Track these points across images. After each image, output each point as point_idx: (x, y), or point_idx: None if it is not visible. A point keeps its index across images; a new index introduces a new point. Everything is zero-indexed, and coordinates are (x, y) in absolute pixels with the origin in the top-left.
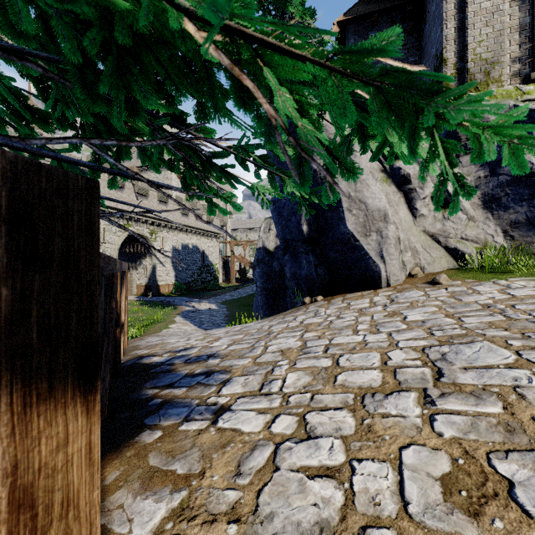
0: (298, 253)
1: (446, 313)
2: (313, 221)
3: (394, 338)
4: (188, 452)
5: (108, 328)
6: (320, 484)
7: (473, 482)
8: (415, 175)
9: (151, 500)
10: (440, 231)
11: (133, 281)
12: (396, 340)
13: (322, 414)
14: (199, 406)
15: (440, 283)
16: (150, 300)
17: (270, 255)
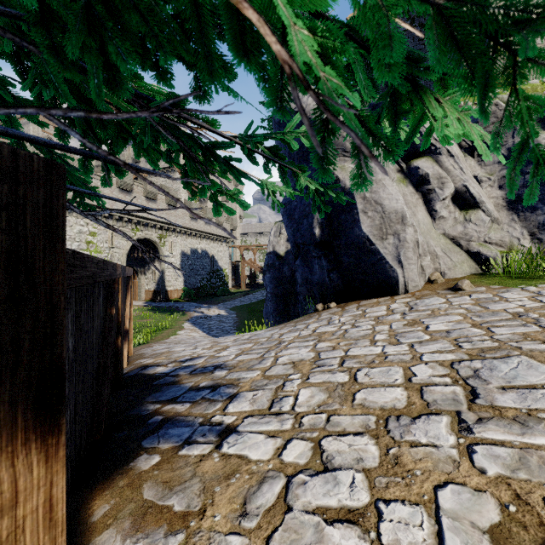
0: (309, 258)
1: (473, 323)
2: (326, 224)
3: (416, 351)
4: (187, 483)
5: (107, 337)
6: (341, 532)
7: (531, 538)
8: (434, 174)
9: (142, 544)
10: (461, 234)
11: (141, 286)
12: (420, 353)
13: (340, 440)
14: (202, 426)
15: (462, 290)
16: (158, 306)
17: (280, 260)
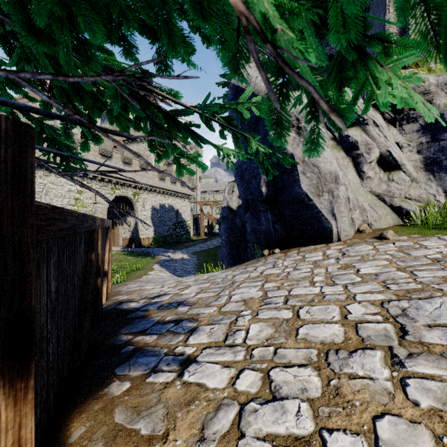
0: (257, 211)
1: (398, 267)
2: (271, 184)
3: (350, 291)
4: (153, 409)
5: (87, 279)
6: None
7: None
8: (362, 141)
9: None
10: (385, 192)
11: (119, 235)
12: (353, 293)
13: (286, 371)
14: (167, 356)
15: (387, 238)
16: (133, 251)
17: (233, 213)
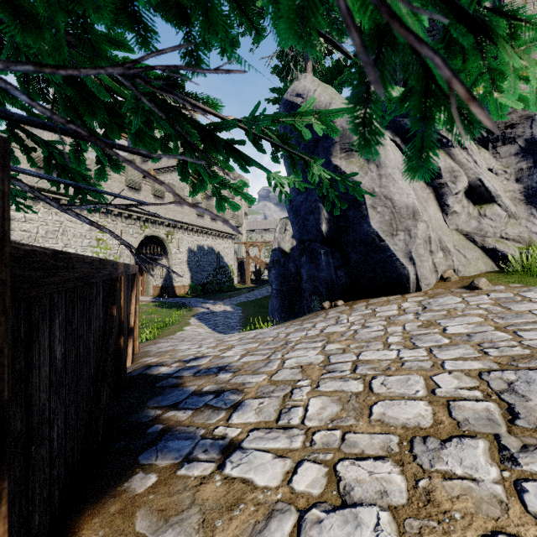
0: (316, 254)
1: (496, 325)
2: (333, 220)
3: (436, 357)
4: (185, 514)
5: (107, 339)
6: None
7: None
8: (446, 168)
9: None
10: (475, 230)
11: (149, 282)
12: (440, 359)
13: (358, 465)
14: (204, 439)
15: (479, 288)
16: (165, 301)
17: (286, 256)
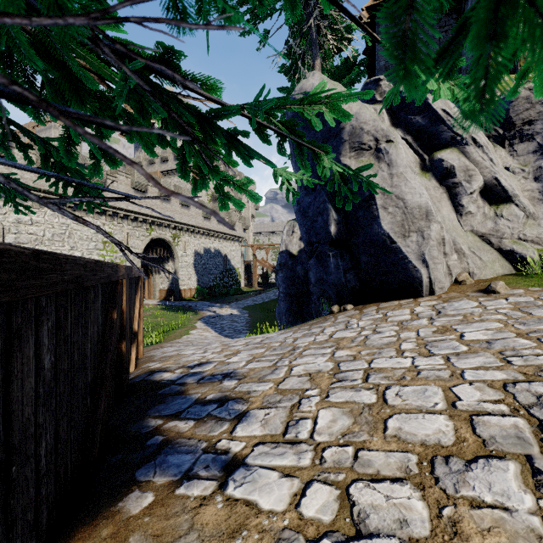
0: (324, 257)
1: (517, 332)
2: (342, 222)
3: (455, 366)
4: (182, 541)
5: (106, 344)
6: None
7: None
8: (460, 167)
9: None
10: (491, 231)
11: (156, 285)
12: (459, 368)
13: (373, 487)
14: (206, 454)
15: (496, 292)
16: (172, 304)
17: (293, 259)
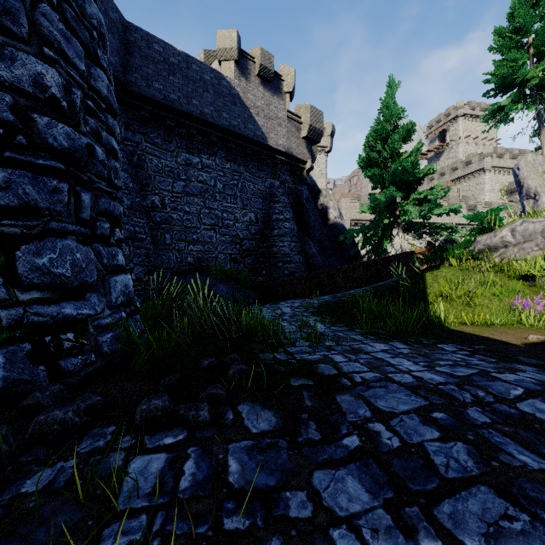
0: None
1: None
2: None
3: None
4: None
5: None
6: None
7: None
8: None
9: None
10: None
11: None
12: None
13: None
14: None
15: None
16: None
17: None
